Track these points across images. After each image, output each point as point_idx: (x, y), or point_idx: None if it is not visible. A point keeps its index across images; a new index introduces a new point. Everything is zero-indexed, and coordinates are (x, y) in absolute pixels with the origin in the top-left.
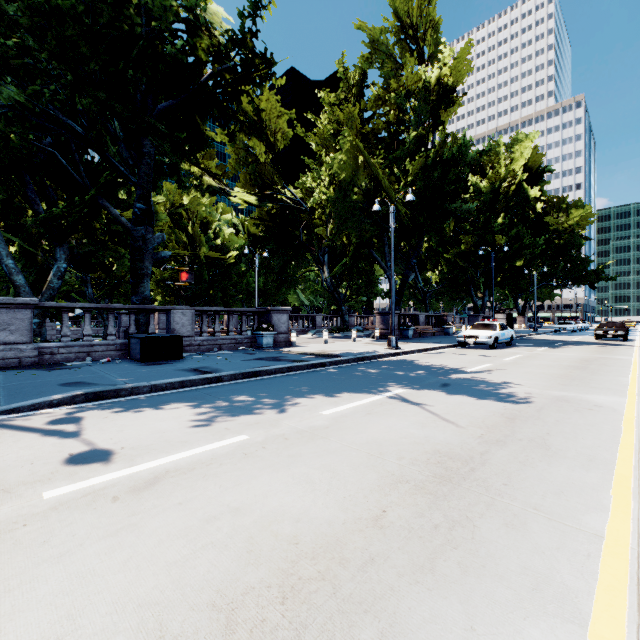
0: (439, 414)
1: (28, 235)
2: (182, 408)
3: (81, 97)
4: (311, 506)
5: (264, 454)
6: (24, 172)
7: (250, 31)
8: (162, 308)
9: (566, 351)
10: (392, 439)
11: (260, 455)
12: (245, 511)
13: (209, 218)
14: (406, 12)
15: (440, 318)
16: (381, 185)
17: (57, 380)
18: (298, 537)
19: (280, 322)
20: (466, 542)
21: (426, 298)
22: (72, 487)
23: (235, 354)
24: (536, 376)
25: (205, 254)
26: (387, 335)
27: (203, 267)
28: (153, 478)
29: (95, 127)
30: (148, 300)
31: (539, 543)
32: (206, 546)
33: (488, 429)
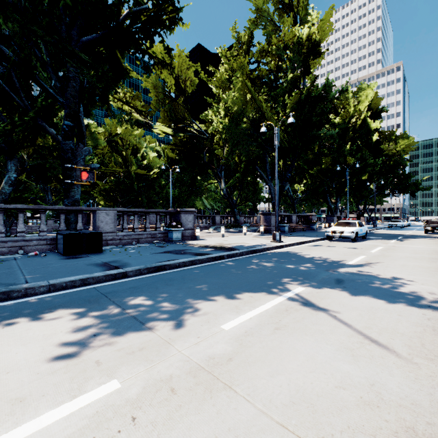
0: (360, 329)
1: None
2: (64, 318)
3: (7, 21)
4: None
5: None
6: None
7: None
8: (88, 209)
9: (414, 243)
10: (326, 391)
11: None
12: None
13: (138, 145)
14: None
15: (307, 217)
16: (265, 116)
17: None
18: None
19: (187, 220)
20: None
21: (294, 203)
22: None
23: (149, 247)
24: (416, 270)
25: (135, 171)
26: (269, 230)
27: (133, 180)
28: None
29: (23, 51)
30: (78, 202)
31: None
32: None
33: None
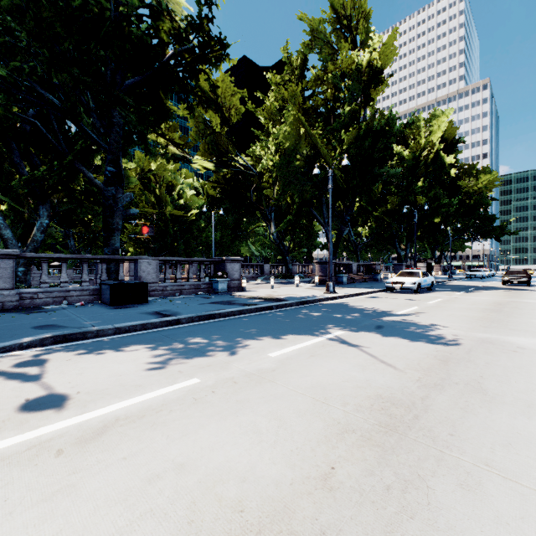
0: (377, 356)
1: (16, 195)
2: (141, 350)
3: (57, 72)
4: (258, 461)
5: (213, 399)
6: (10, 140)
7: (207, 17)
8: (130, 258)
9: (480, 295)
10: (335, 383)
11: (209, 400)
12: (190, 468)
13: (174, 182)
14: (341, 5)
15: (370, 266)
16: (320, 153)
17: (32, 323)
18: (243, 502)
19: (233, 270)
20: (422, 509)
21: (357, 249)
22: (19, 438)
23: (194, 298)
24: (459, 318)
25: (170, 212)
26: (325, 281)
27: (168, 223)
28: (102, 427)
29: (70, 99)
30: (118, 251)
31: (500, 510)
32: (144, 515)
33: (424, 372)
